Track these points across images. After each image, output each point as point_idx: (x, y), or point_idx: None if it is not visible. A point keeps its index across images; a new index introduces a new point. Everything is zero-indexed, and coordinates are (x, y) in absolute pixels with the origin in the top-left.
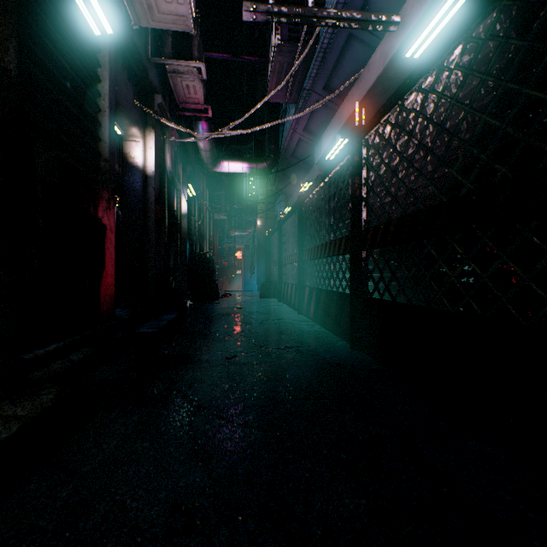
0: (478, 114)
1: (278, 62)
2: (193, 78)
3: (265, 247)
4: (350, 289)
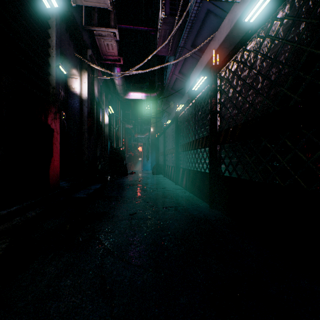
0: (304, 48)
1: (163, 29)
2: (111, 39)
3: (155, 144)
4: (209, 169)
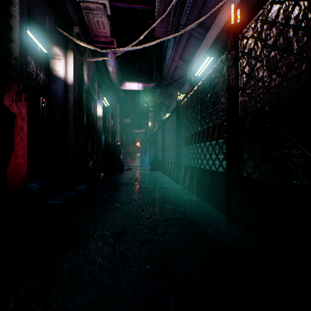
0: None
1: (162, 2)
2: (101, 14)
3: (153, 139)
4: (227, 168)
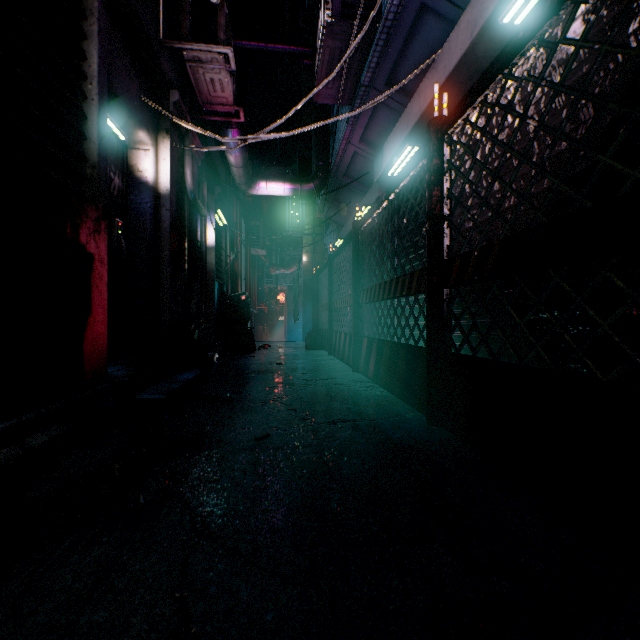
0: None
1: (327, 48)
2: (219, 69)
3: (312, 288)
4: (427, 341)
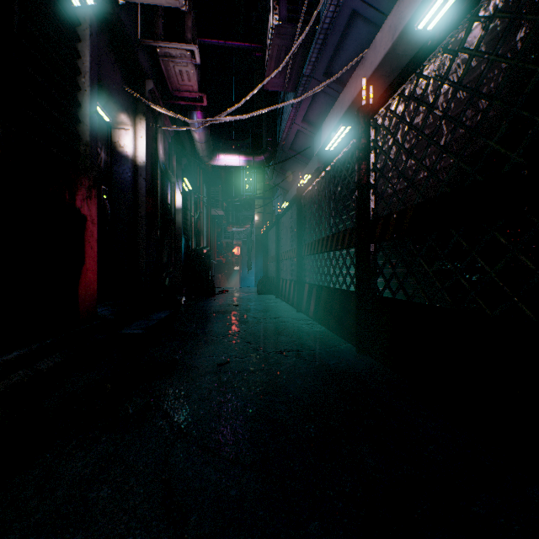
0: (530, 67)
1: (276, 46)
2: (186, 62)
3: (262, 242)
4: (357, 286)
